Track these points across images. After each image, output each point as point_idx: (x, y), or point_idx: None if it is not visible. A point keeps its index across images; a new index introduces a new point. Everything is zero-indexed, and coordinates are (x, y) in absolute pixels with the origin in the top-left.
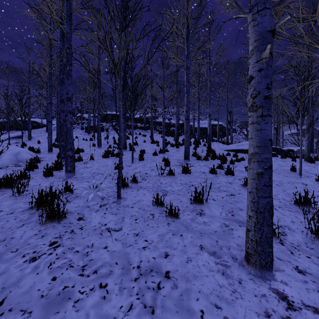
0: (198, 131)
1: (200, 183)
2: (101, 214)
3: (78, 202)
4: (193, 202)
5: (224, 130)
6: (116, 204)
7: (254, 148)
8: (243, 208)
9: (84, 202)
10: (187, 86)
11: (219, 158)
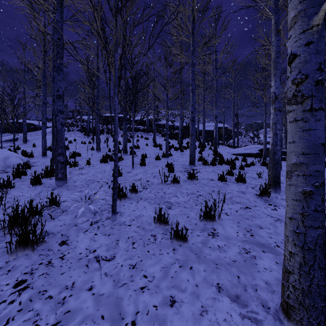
0: (203, 134)
1: (208, 192)
2: (90, 235)
3: (64, 218)
4: (203, 218)
5: (229, 133)
6: (110, 220)
7: (299, 156)
8: (263, 225)
9: (72, 219)
10: (192, 84)
11: (227, 163)
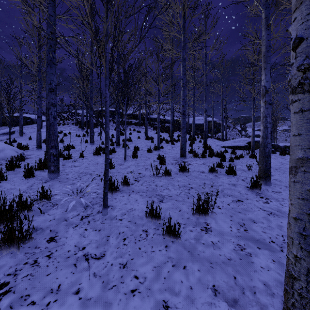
0: (193, 127)
1: (200, 185)
2: (80, 230)
3: (54, 212)
4: (195, 212)
5: (218, 127)
6: (101, 214)
7: (306, 151)
8: (256, 219)
9: (62, 213)
10: (183, 79)
11: (216, 155)
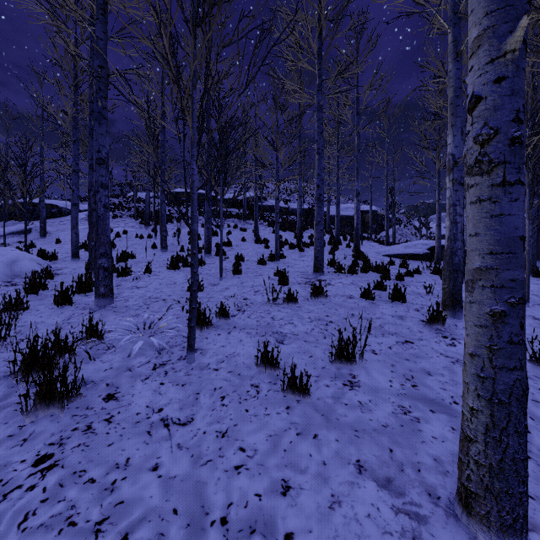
0: (336, 222)
1: (344, 317)
2: (154, 385)
3: (110, 358)
4: (335, 359)
5: (380, 221)
6: (185, 362)
7: (485, 257)
8: (432, 369)
9: (123, 359)
10: (318, 141)
11: (375, 269)
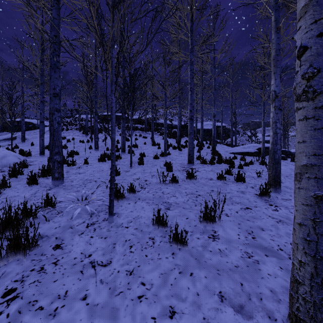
0: (201, 133)
1: (207, 192)
2: (86, 238)
3: (59, 220)
4: (202, 220)
5: (227, 132)
6: (107, 222)
7: (310, 158)
8: (264, 226)
9: (67, 220)
10: (191, 83)
11: (225, 162)
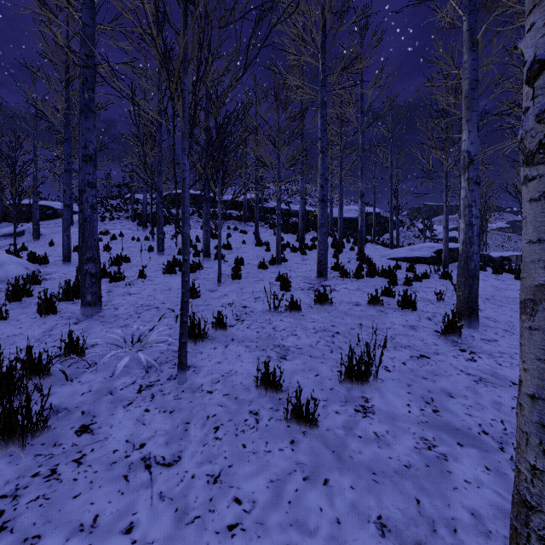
0: (339, 225)
1: (352, 327)
2: (137, 412)
3: (90, 378)
4: (344, 379)
5: (383, 223)
6: (175, 382)
7: None
8: (454, 390)
9: (105, 380)
10: (322, 139)
11: (381, 274)
